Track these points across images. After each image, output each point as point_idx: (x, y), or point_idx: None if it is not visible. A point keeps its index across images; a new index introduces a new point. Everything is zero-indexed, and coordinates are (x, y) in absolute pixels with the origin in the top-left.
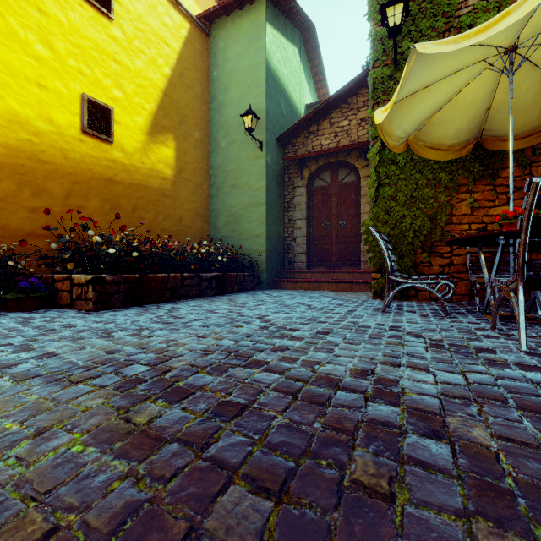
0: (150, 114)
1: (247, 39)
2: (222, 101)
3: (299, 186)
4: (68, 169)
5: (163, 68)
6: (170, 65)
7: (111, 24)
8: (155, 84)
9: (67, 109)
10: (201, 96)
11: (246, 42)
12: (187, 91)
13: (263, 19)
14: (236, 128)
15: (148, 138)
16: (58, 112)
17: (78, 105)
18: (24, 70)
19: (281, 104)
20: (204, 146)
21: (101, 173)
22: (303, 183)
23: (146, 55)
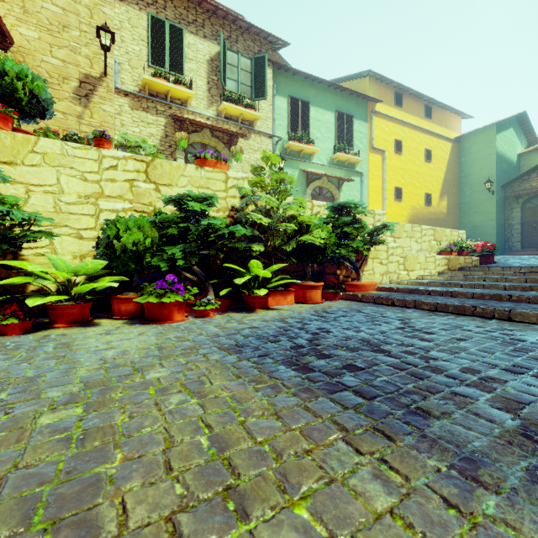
0: (439, 190)
1: (483, 143)
2: (467, 173)
3: (515, 207)
4: (422, 218)
5: (443, 169)
6: (445, 166)
7: (430, 164)
8: (441, 177)
9: (421, 199)
10: (455, 172)
11: (483, 145)
12: (450, 174)
13: (494, 134)
14: (476, 185)
15: (439, 200)
16: (420, 201)
17: (423, 197)
18: (415, 192)
19: (503, 167)
20: (456, 195)
21: (428, 217)
22: (518, 206)
23: (438, 168)
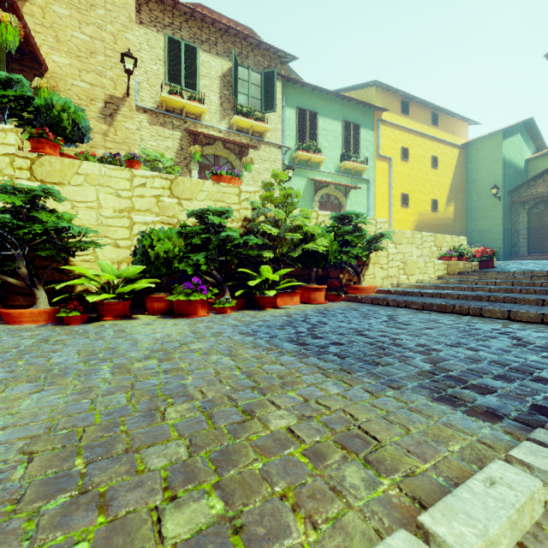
0: (446, 196)
1: (490, 149)
2: (474, 179)
3: (522, 213)
4: (428, 224)
5: (450, 175)
6: (452, 172)
7: (437, 170)
8: (448, 183)
9: (428, 205)
10: (463, 178)
11: (489, 151)
12: (458, 179)
13: (500, 140)
14: (483, 190)
15: (446, 205)
16: (427, 207)
17: (430, 203)
18: (421, 199)
19: (509, 173)
20: (464, 200)
21: (435, 223)
22: (525, 211)
23: (445, 174)
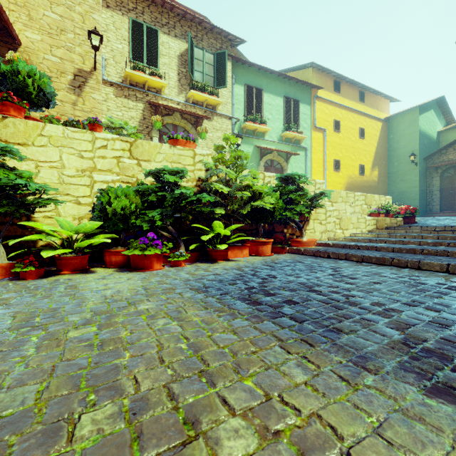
0: (371, 162)
1: (408, 122)
2: (395, 147)
3: (435, 176)
4: (356, 186)
5: (375, 144)
6: (376, 142)
7: (363, 140)
8: (373, 151)
9: (356, 170)
10: (385, 147)
11: (408, 124)
12: (381, 148)
13: (417, 115)
14: (402, 157)
15: (371, 170)
16: (355, 171)
17: (358, 168)
18: (350, 164)
19: (424, 142)
20: (386, 166)
21: (362, 185)
22: (438, 175)
23: (371, 143)
